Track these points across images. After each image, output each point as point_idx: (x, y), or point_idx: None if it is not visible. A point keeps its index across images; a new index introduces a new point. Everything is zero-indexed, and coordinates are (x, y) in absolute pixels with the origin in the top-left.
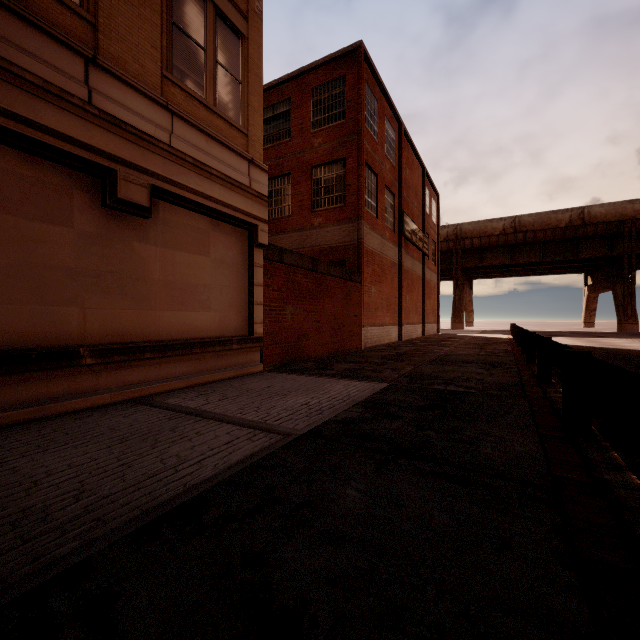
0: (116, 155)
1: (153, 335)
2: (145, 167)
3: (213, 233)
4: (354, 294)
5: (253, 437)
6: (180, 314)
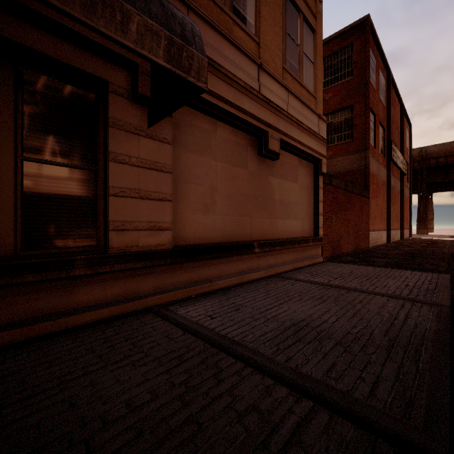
0: (268, 122)
1: (275, 235)
2: (278, 128)
3: (299, 167)
4: (365, 206)
5: (414, 305)
6: (286, 221)
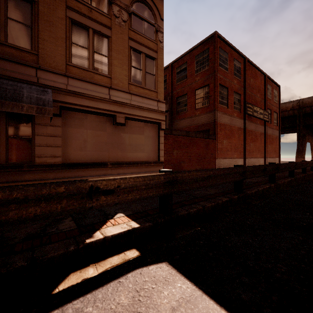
0: (116, 111)
1: (126, 160)
2: (123, 112)
3: (145, 127)
4: (211, 144)
5: None
6: (134, 153)
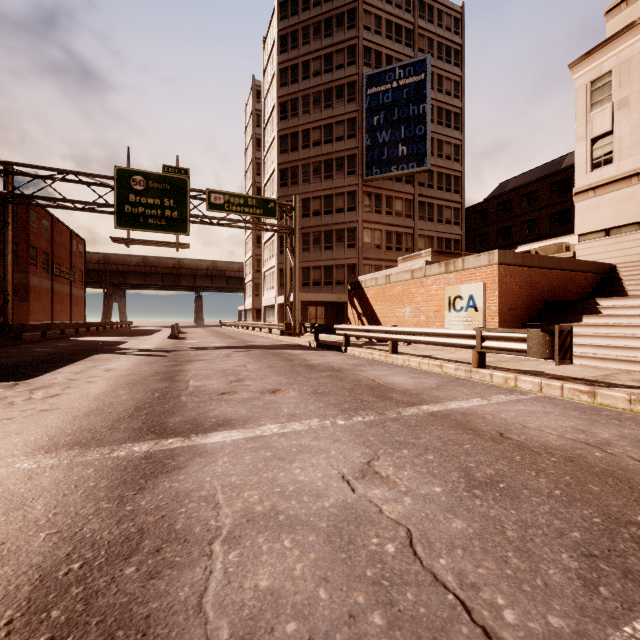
0: None
1: None
2: None
3: None
4: (25, 307)
5: None
6: None
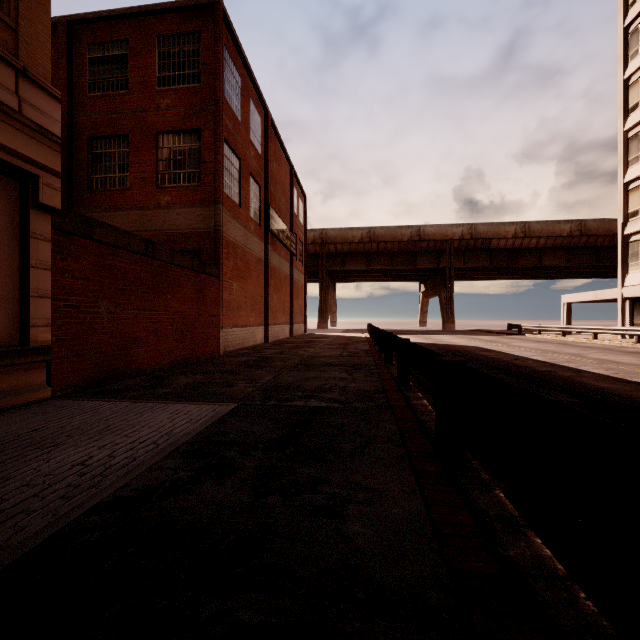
0: None
1: None
2: None
3: None
4: (210, 290)
5: None
6: None
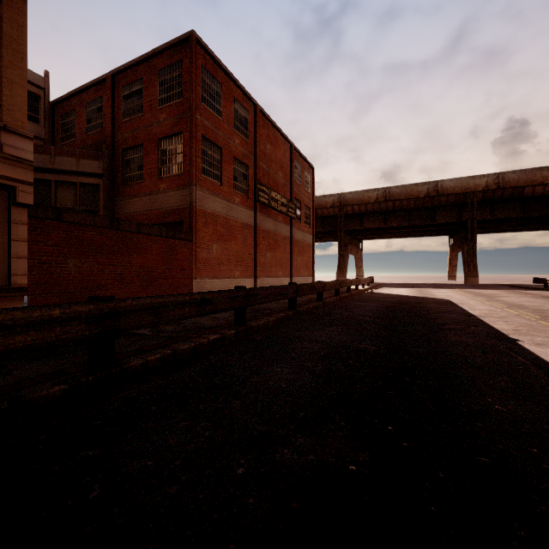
0: None
1: None
2: None
3: None
4: (180, 250)
5: None
6: None
